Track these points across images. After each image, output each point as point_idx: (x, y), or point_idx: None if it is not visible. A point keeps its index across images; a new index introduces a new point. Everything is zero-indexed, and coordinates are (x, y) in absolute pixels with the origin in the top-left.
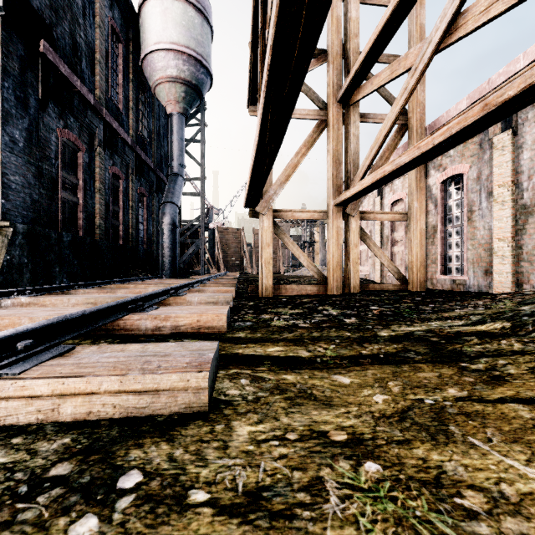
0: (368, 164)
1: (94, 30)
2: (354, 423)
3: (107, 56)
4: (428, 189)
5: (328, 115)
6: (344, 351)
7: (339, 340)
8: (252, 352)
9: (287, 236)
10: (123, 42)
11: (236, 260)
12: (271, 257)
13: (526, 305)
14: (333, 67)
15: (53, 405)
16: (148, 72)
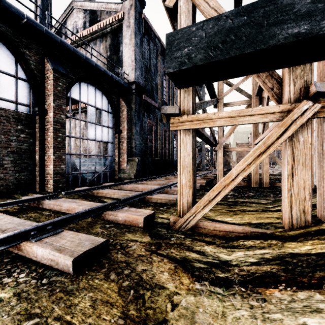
0: (262, 130)
1: (158, 77)
2: None
3: (162, 84)
4: None
5: (251, 102)
6: None
7: None
8: None
9: (231, 159)
10: None
11: (225, 161)
12: (222, 168)
13: None
14: (253, 80)
15: (157, 200)
16: None
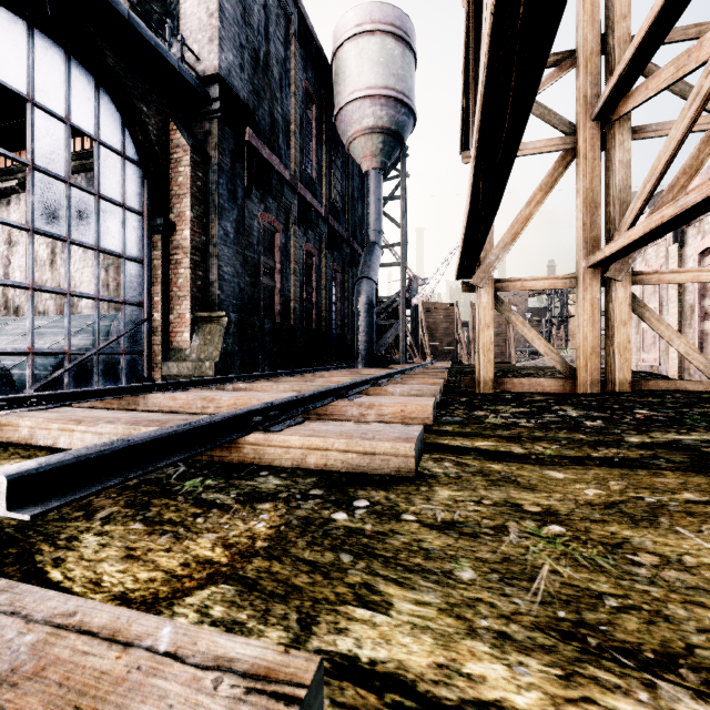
0: (639, 205)
1: (290, 100)
2: (552, 503)
3: (301, 123)
4: None
5: (578, 142)
6: (569, 452)
7: (567, 441)
8: (459, 444)
9: (515, 313)
10: (316, 102)
11: (448, 345)
12: (491, 341)
13: None
14: (584, 73)
15: (302, 455)
16: (342, 128)
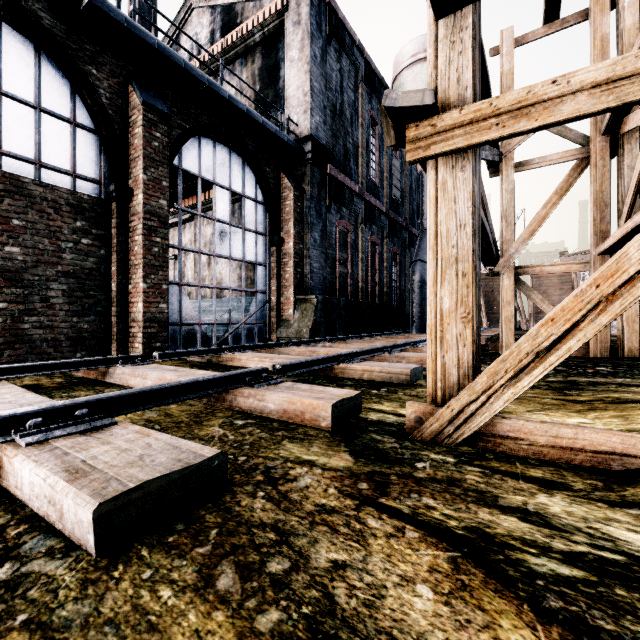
0: (626, 211)
1: (358, 130)
2: None
3: (367, 144)
4: None
5: (590, 152)
6: None
7: None
8: None
9: (535, 292)
10: (379, 123)
11: None
12: (512, 315)
13: None
14: None
15: (362, 374)
16: None
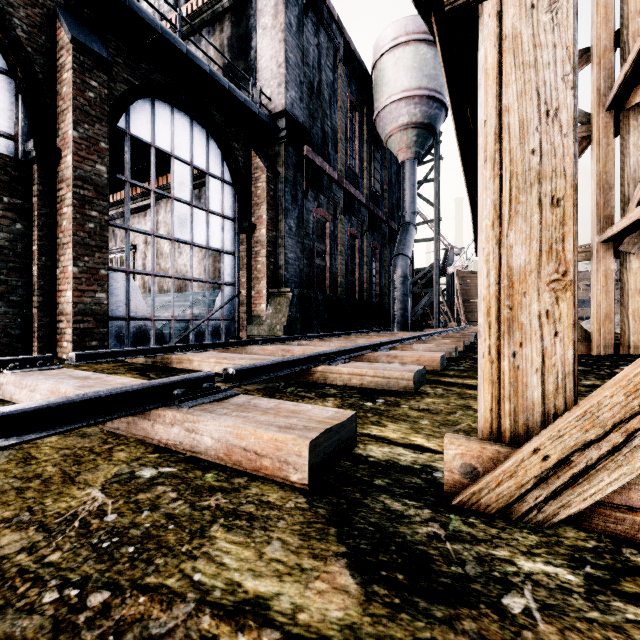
0: None
1: (337, 113)
2: None
3: (346, 130)
4: None
5: (592, 130)
6: None
7: None
8: (453, 381)
9: None
10: (358, 109)
11: None
12: None
13: None
14: (598, 68)
15: (349, 378)
16: (380, 128)
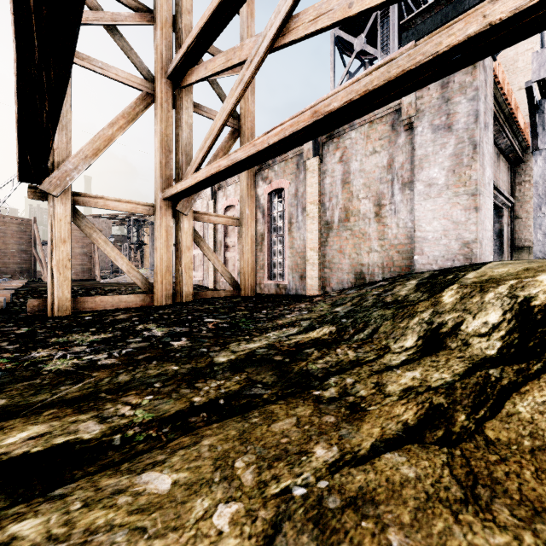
0: (202, 156)
1: None
2: None
3: None
4: (257, 198)
5: (156, 90)
6: (167, 405)
7: (161, 383)
8: None
9: (98, 230)
10: None
11: (23, 262)
12: (69, 258)
13: (338, 307)
14: (161, 34)
15: None
16: None
